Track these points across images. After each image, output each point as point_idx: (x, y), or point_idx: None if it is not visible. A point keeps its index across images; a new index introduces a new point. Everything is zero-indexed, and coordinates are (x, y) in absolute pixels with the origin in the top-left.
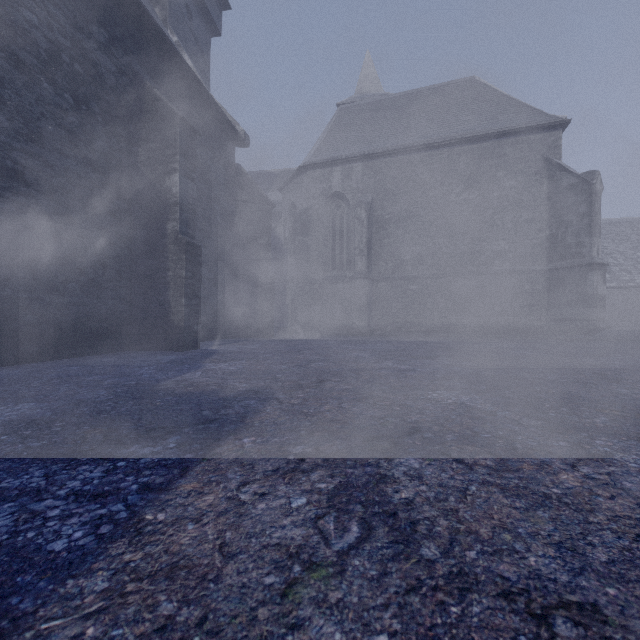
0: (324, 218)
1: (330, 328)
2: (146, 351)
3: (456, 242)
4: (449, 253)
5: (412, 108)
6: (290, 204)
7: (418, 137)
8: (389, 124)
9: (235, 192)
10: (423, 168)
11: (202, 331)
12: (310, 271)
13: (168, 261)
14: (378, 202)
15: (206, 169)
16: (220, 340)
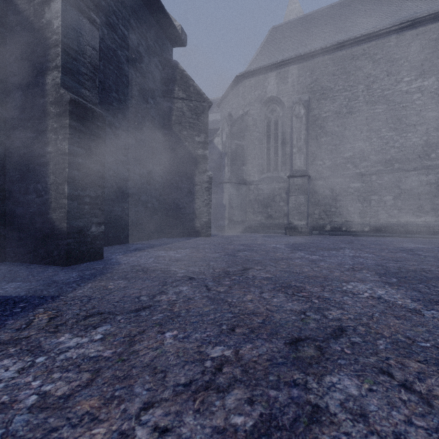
0: (259, 123)
1: (265, 227)
2: (18, 264)
3: (406, 134)
4: (398, 147)
5: (346, 12)
6: (227, 115)
7: (358, 31)
8: (323, 29)
9: (172, 89)
10: (366, 60)
11: (132, 231)
12: (246, 173)
13: (47, 131)
14: (315, 101)
15: (137, 56)
16: (153, 240)
